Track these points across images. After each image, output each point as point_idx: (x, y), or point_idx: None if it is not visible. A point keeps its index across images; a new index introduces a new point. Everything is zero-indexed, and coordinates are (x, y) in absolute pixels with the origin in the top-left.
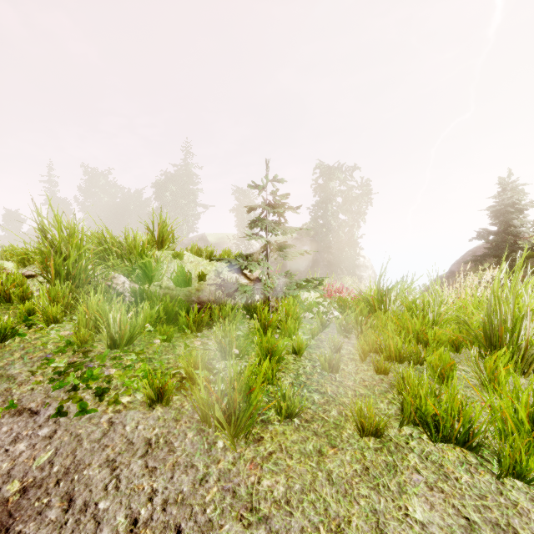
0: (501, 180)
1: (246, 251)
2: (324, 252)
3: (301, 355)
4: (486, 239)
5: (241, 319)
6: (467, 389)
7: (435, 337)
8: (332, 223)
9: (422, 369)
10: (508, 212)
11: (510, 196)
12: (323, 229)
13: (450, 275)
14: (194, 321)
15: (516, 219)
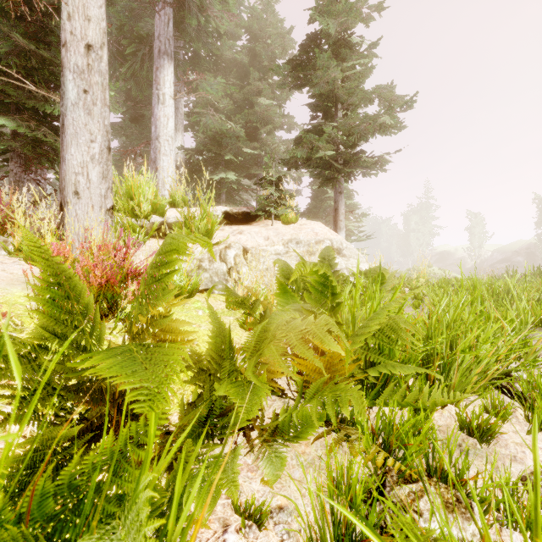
0: None
1: (476, 259)
2: (541, 260)
3: None
4: None
5: None
6: None
7: None
8: None
9: None
10: None
11: None
12: None
13: None
14: (436, 278)
15: None
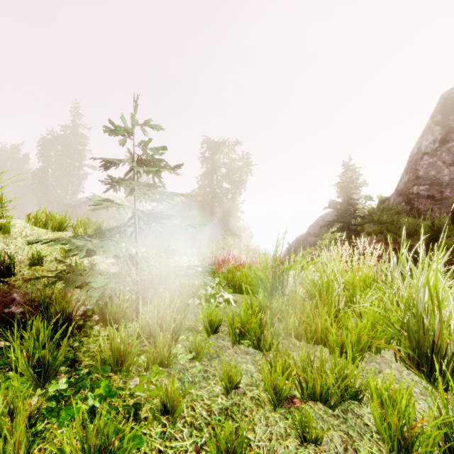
0: (345, 163)
1: None
2: (211, 215)
3: (175, 424)
4: (335, 208)
5: (91, 327)
6: (434, 453)
7: (352, 339)
8: (217, 190)
9: (353, 403)
10: (349, 188)
11: (351, 176)
12: (209, 196)
13: (307, 236)
14: None
15: (355, 194)
